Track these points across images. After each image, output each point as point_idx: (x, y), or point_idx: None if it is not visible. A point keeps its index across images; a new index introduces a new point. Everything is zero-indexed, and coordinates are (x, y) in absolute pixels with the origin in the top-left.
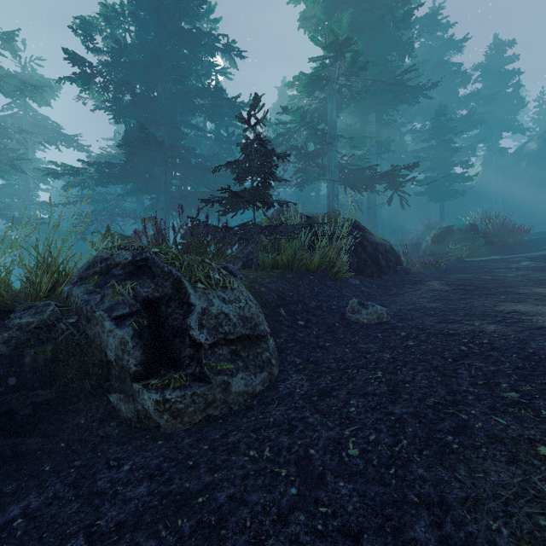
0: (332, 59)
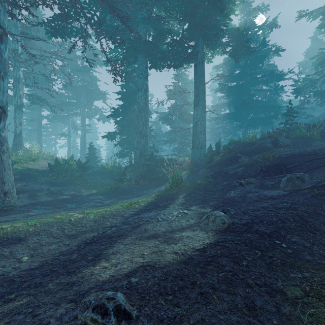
0: None
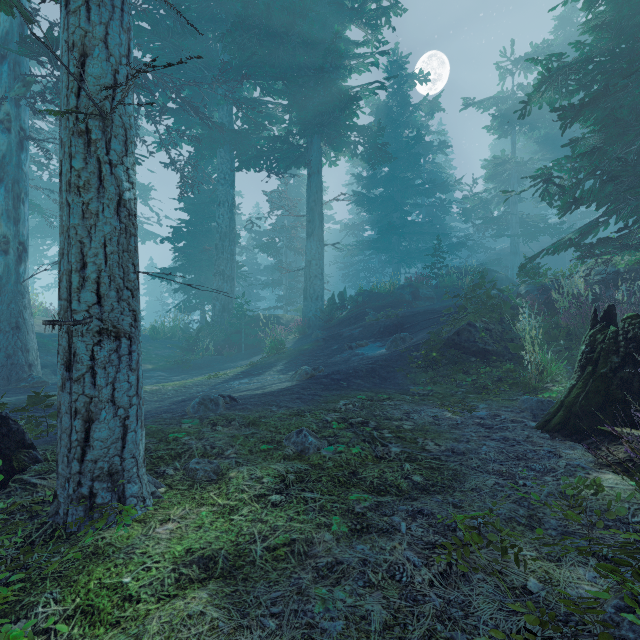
0: (513, 148)
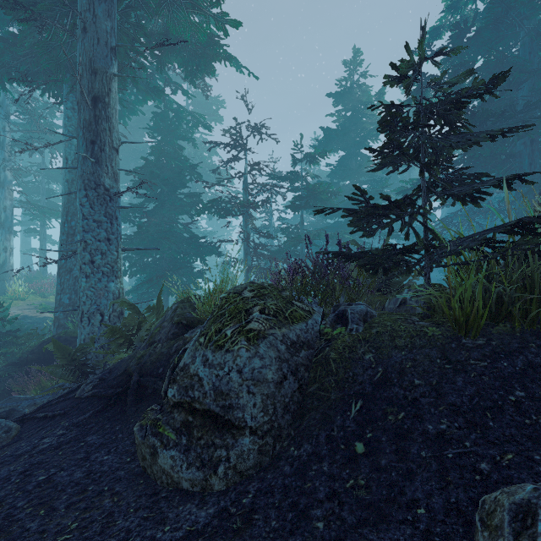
0: None
